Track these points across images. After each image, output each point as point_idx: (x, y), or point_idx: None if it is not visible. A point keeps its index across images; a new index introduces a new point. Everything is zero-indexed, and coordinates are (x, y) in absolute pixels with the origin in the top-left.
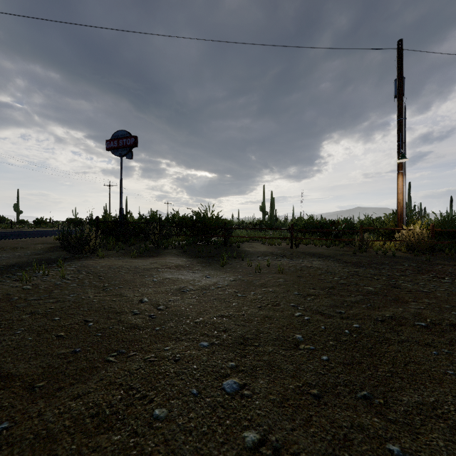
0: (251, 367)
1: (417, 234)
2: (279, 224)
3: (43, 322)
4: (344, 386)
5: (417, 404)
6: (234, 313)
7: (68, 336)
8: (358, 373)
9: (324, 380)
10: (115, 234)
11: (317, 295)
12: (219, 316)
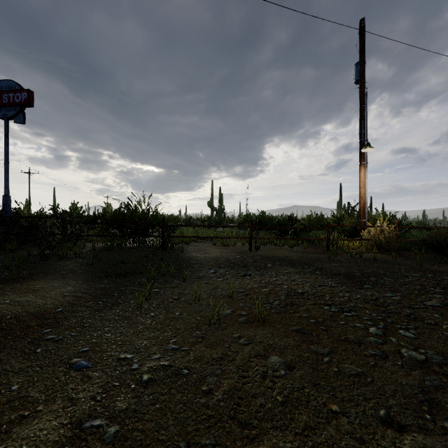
0: None
1: (388, 232)
2: (227, 220)
3: None
4: None
5: None
6: None
7: None
8: None
9: None
10: None
11: None
12: None
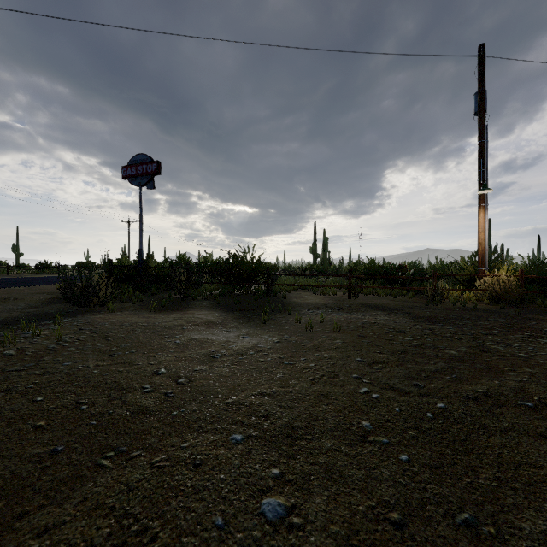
0: (303, 474)
1: (503, 282)
2: (333, 269)
3: (20, 404)
4: (436, 505)
5: (545, 535)
6: (279, 389)
7: (49, 426)
8: (453, 482)
9: (406, 496)
10: (133, 281)
11: (386, 362)
12: (258, 394)
